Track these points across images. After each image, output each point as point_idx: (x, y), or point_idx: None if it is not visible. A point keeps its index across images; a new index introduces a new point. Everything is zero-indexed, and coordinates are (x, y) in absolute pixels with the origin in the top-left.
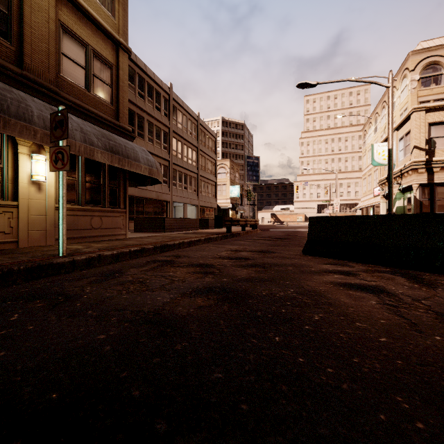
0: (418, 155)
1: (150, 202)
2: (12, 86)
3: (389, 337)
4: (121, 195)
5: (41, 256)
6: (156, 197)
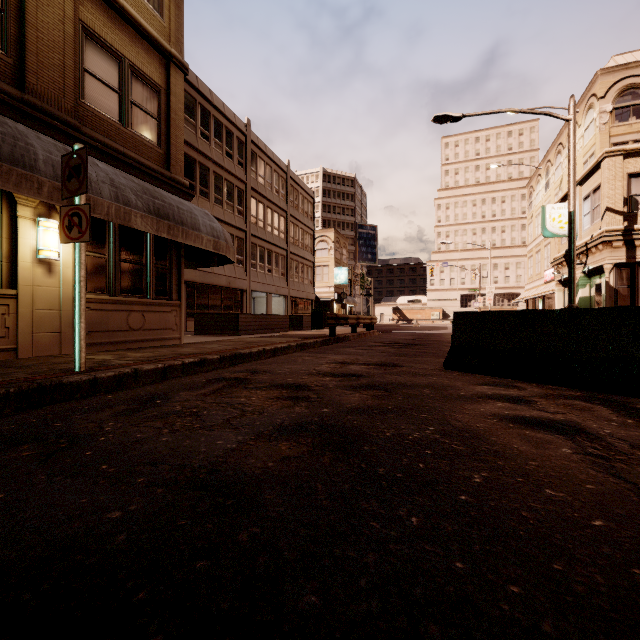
0: (613, 221)
1: (218, 291)
2: (7, 116)
3: (608, 518)
4: (173, 281)
5: (48, 371)
6: (227, 284)
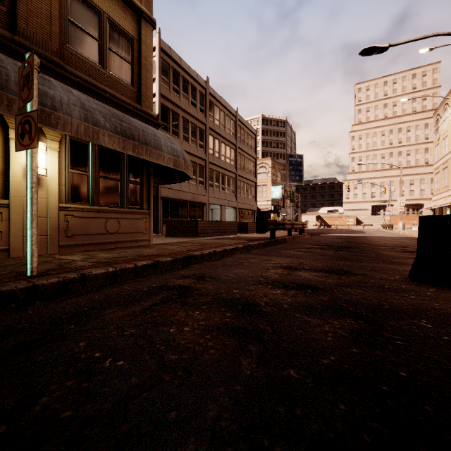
0: None
1: (186, 204)
2: None
3: None
4: (143, 194)
5: (2, 275)
6: (191, 199)
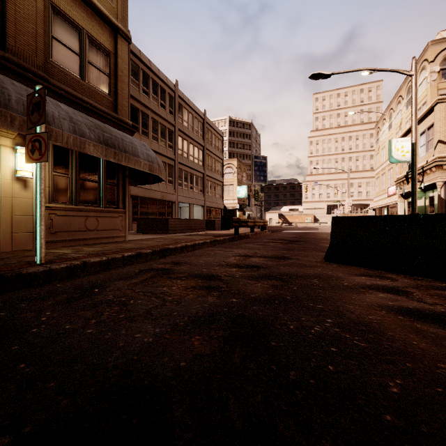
0: (443, 150)
1: (155, 202)
2: None
3: None
4: (119, 194)
5: (15, 263)
6: (161, 197)
